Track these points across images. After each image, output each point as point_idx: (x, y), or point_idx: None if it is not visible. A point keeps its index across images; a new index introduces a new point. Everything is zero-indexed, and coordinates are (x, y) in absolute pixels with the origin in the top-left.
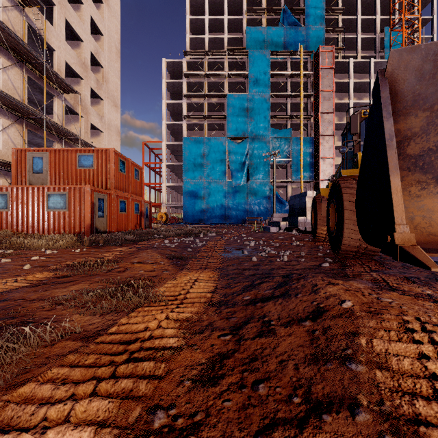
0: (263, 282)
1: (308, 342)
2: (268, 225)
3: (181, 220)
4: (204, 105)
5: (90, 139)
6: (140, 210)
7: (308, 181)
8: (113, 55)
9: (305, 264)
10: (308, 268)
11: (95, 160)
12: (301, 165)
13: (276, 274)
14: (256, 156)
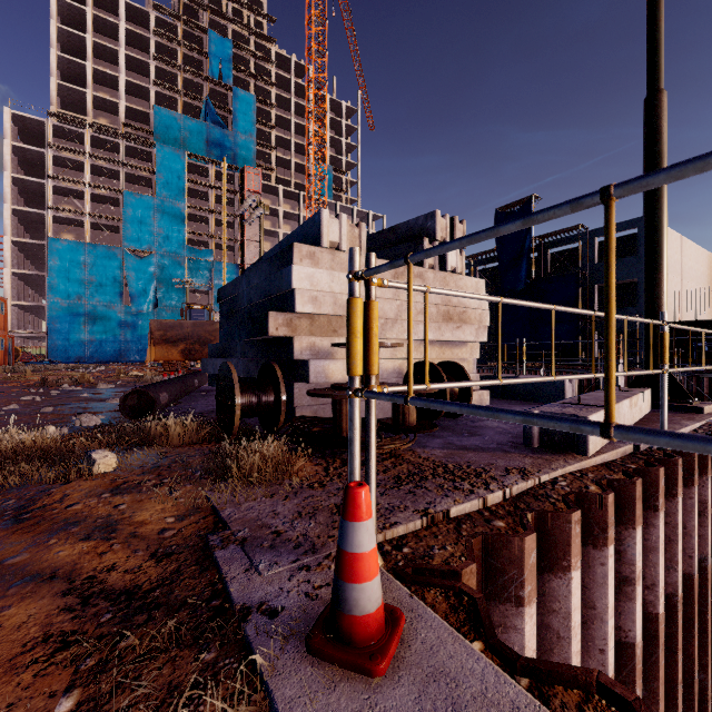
0: None
1: None
2: None
3: (42, 357)
4: (87, 198)
5: None
6: (5, 346)
7: None
8: None
9: None
10: None
11: None
12: None
13: None
14: (168, 277)
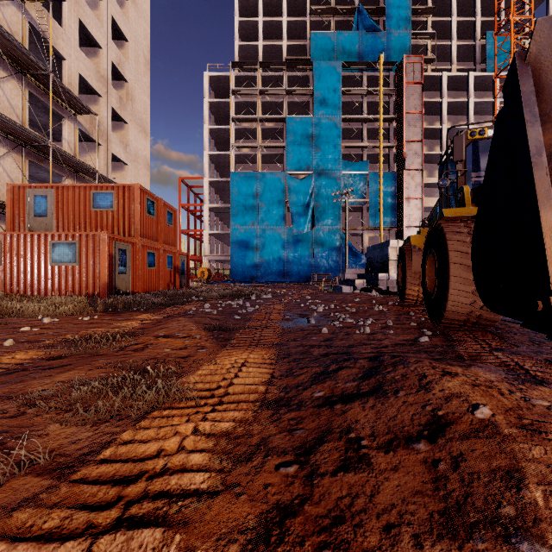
0: (341, 368)
1: (431, 485)
2: (339, 284)
3: (228, 277)
4: (258, 131)
5: (111, 173)
6: (175, 264)
7: (389, 228)
8: (141, 66)
9: (395, 338)
10: (401, 344)
11: (115, 199)
12: (381, 207)
13: (359, 355)
14: (324, 196)
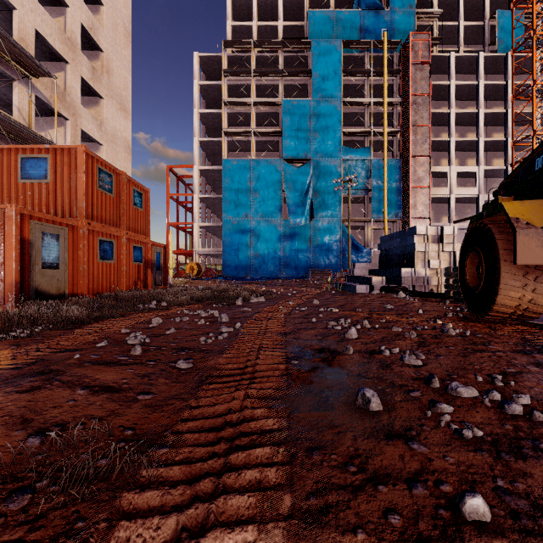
0: None
1: None
2: (348, 281)
3: (220, 272)
4: (252, 115)
5: None
6: (145, 257)
7: (394, 220)
8: (121, 37)
9: None
10: None
11: (51, 167)
12: (385, 197)
13: None
14: (323, 185)
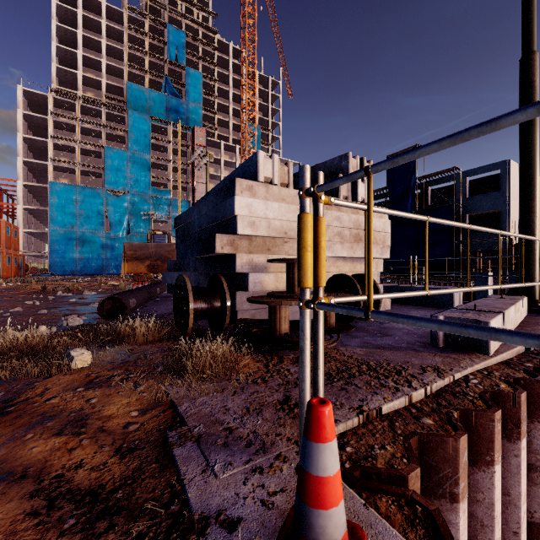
0: None
1: None
2: None
3: (45, 270)
4: (78, 152)
5: None
6: (17, 262)
7: None
8: None
9: None
10: None
11: None
12: None
13: None
14: (137, 211)
